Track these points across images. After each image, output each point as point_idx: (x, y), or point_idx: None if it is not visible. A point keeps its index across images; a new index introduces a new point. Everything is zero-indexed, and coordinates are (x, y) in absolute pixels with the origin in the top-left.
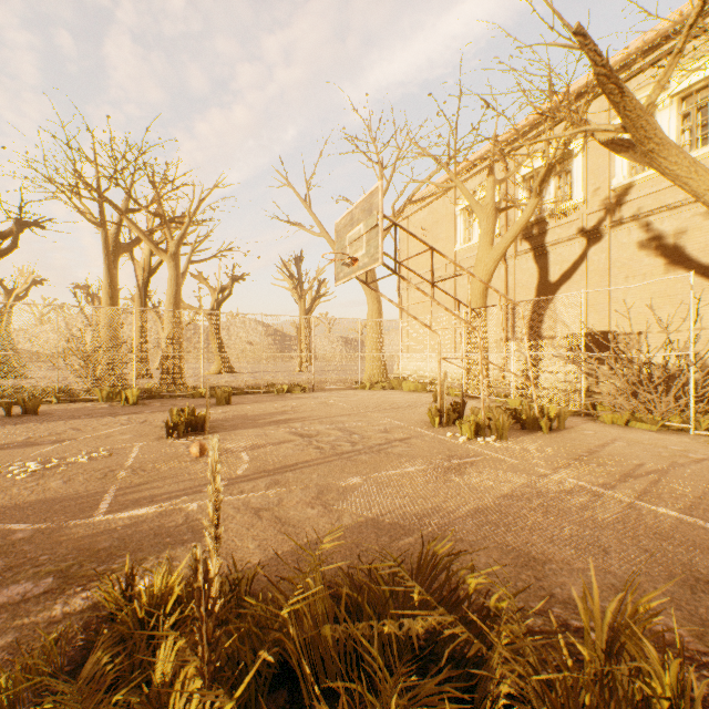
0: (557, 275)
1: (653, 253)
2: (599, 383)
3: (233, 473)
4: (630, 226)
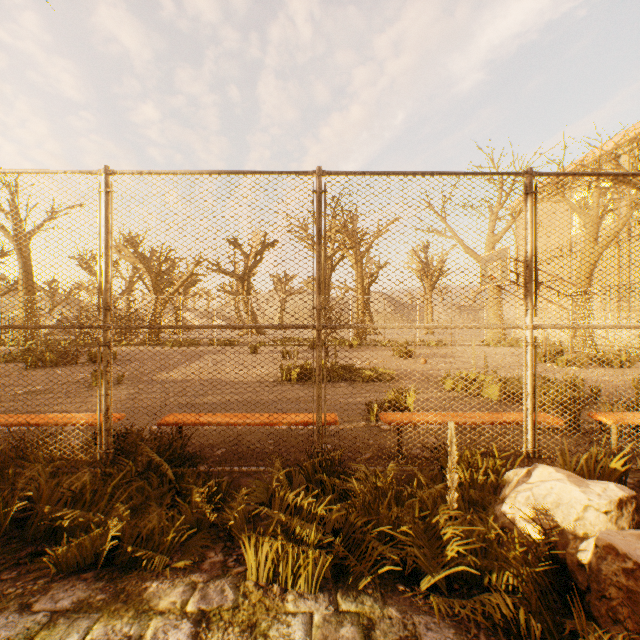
0: None
1: None
2: None
3: (444, 368)
4: None
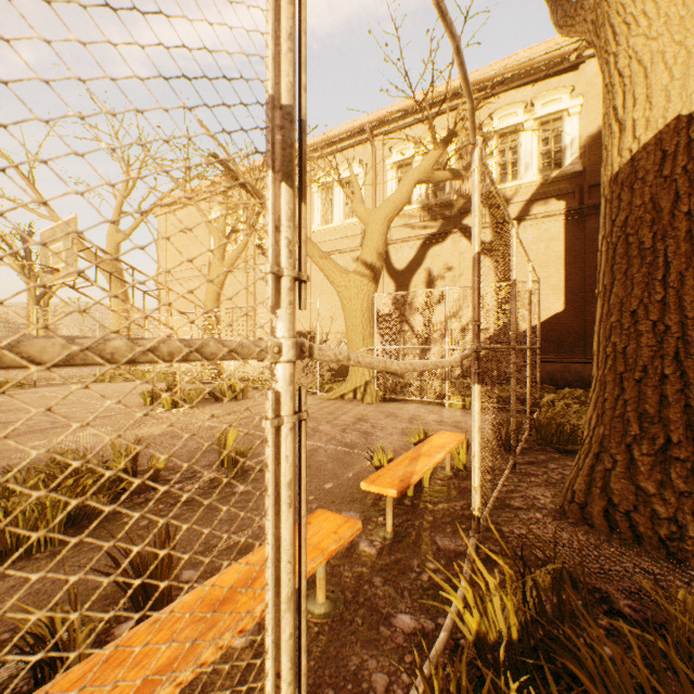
0: None
1: None
2: None
3: None
4: None
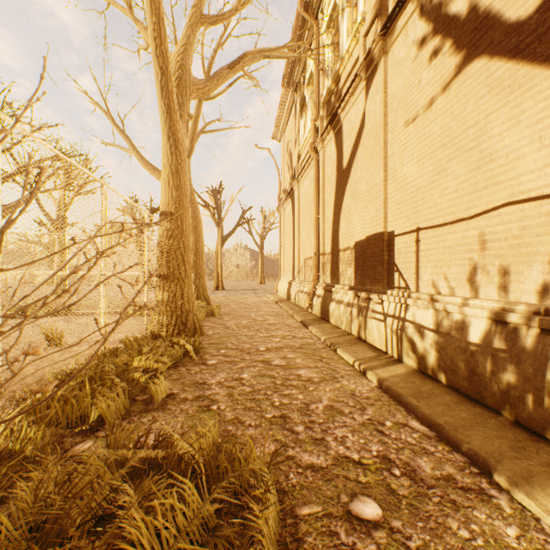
0: (348, 153)
1: (433, 53)
2: (367, 327)
3: None
4: (406, 19)
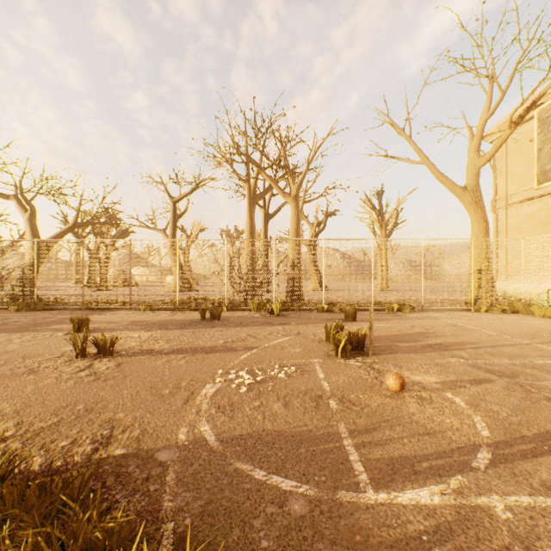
0: None
1: None
2: None
3: (478, 433)
4: None
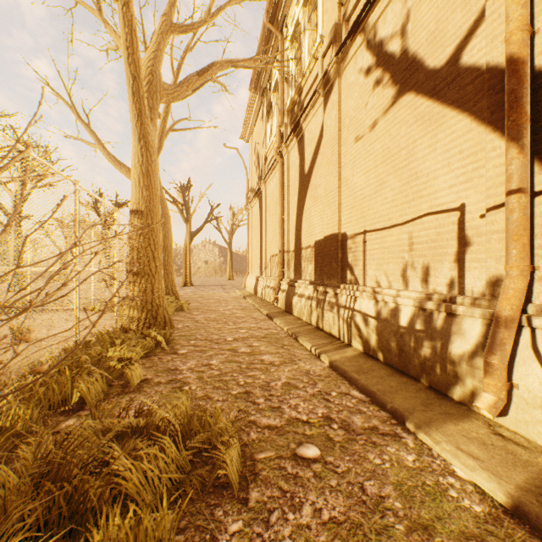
0: (309, 160)
1: (376, 82)
2: (324, 317)
3: None
4: (355, 49)
